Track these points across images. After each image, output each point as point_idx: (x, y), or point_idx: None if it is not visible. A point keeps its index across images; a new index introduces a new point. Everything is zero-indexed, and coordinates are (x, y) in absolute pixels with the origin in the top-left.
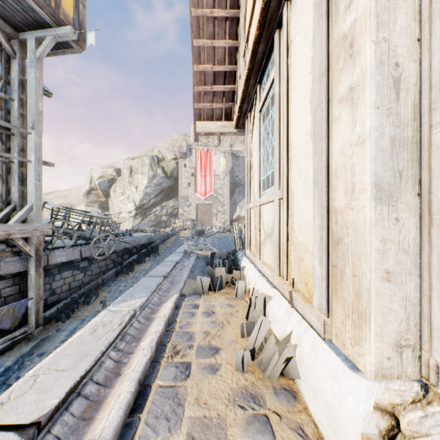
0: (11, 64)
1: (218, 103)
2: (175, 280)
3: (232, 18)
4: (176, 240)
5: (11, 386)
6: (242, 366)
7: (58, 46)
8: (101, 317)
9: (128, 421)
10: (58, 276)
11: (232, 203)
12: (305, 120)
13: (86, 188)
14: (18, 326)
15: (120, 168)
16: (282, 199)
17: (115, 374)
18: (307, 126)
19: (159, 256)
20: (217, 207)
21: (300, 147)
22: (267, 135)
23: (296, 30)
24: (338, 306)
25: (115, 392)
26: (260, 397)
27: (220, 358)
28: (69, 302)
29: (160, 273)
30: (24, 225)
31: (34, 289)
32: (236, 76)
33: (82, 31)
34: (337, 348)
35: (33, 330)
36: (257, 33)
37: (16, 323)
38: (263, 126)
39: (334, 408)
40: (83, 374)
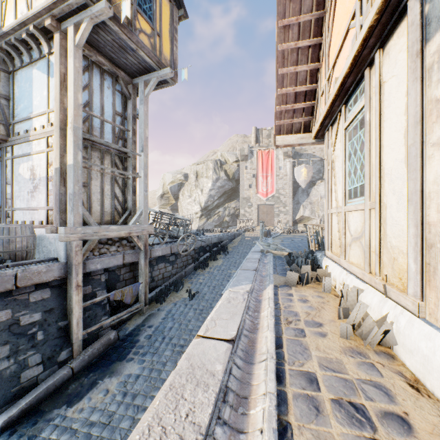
0: (127, 104)
1: (298, 118)
2: (263, 274)
3: (314, 45)
4: (242, 240)
5: (204, 323)
6: (346, 334)
7: (158, 83)
8: (227, 294)
9: (276, 351)
10: (156, 267)
11: (295, 203)
12: (399, 150)
13: (159, 192)
14: (132, 303)
15: (187, 173)
16: (374, 209)
17: (254, 328)
18: (401, 155)
19: (228, 255)
20: (279, 207)
21: (394, 170)
22: (355, 151)
23: (389, 75)
24: (431, 293)
25: (261, 336)
26: (364, 353)
27: (325, 329)
28: (163, 289)
29: (250, 268)
30: (138, 226)
31: (143, 275)
32: (316, 93)
33: (175, 68)
34: (430, 323)
35: (142, 307)
36: (348, 71)
37: (133, 300)
38: (349, 143)
39: (428, 356)
40: (239, 323)
